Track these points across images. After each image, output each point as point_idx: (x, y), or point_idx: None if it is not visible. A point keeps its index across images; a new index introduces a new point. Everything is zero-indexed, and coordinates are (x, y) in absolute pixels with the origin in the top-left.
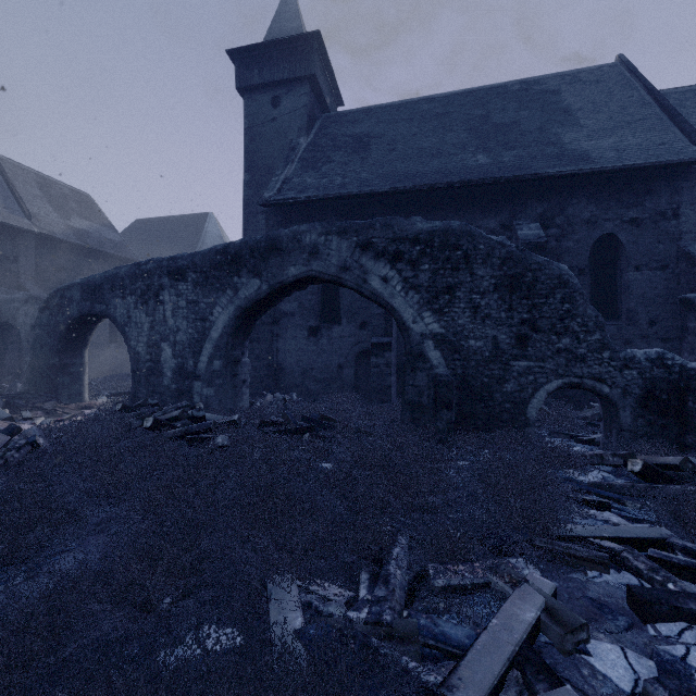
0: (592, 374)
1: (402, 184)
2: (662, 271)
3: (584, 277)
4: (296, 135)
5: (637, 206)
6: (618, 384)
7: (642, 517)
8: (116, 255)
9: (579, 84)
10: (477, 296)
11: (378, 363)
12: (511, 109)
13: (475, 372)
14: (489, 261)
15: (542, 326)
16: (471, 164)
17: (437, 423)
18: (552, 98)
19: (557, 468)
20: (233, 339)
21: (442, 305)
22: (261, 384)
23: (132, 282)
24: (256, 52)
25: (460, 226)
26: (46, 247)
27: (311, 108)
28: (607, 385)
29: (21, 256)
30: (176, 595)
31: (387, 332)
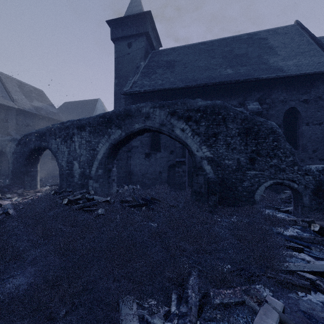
0: (288, 178)
1: (191, 83)
2: (320, 125)
3: (280, 129)
4: (139, 61)
5: (307, 93)
6: (302, 183)
7: (321, 256)
8: (55, 118)
9: (276, 34)
10: (229, 138)
11: (179, 171)
12: (243, 47)
13: (228, 176)
14: (235, 120)
15: (262, 153)
16: (224, 74)
17: (209, 202)
18: (264, 41)
19: (272, 226)
20: (108, 159)
21: (211, 142)
22: (122, 180)
23: (59, 131)
24: (120, 21)
25: (220, 103)
26: (21, 115)
27: (146, 48)
28: (296, 183)
29: (9, 119)
30: (68, 308)
31: (183, 155)
